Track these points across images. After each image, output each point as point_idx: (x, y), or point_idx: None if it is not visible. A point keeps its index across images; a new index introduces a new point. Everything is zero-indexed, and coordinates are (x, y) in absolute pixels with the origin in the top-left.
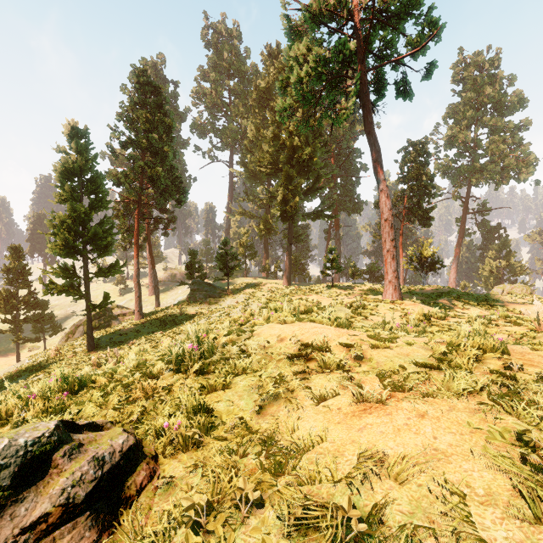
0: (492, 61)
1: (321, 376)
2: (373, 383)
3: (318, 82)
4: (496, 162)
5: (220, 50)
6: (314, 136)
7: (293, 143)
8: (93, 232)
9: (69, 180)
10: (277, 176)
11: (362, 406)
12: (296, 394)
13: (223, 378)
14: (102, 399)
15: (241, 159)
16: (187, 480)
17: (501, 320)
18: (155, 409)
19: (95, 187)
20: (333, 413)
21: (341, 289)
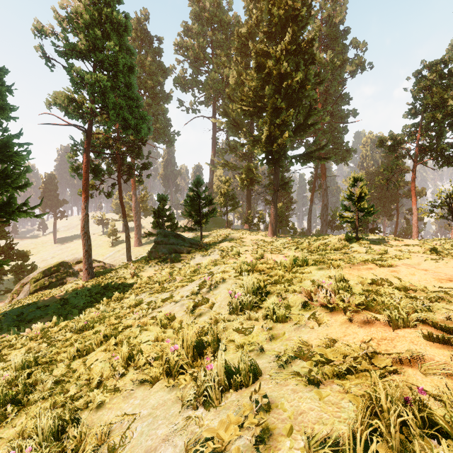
0: None
1: None
2: None
3: None
4: None
5: (202, 3)
6: (304, 65)
7: (280, 70)
8: None
9: None
10: (260, 117)
11: None
12: None
13: None
14: None
15: (223, 109)
16: None
17: None
18: None
19: None
20: None
21: (374, 244)
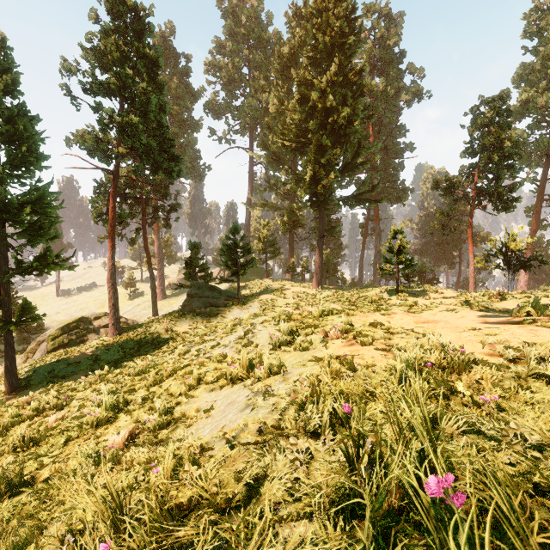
0: None
1: None
2: None
3: None
4: None
5: (237, 16)
6: (353, 97)
7: (326, 104)
8: None
9: None
10: (304, 153)
11: None
12: None
13: None
14: None
15: (261, 140)
16: None
17: None
18: None
19: (15, 131)
20: None
21: (413, 296)
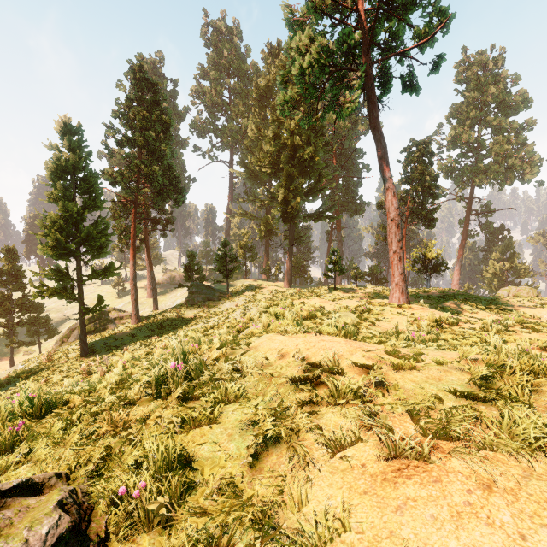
0: (496, 60)
1: (334, 409)
2: (405, 424)
3: (321, 75)
4: (500, 162)
5: (220, 48)
6: (315, 135)
7: (294, 143)
8: (86, 232)
9: (62, 178)
10: (277, 177)
11: (395, 464)
12: (302, 438)
13: (210, 409)
14: (62, 432)
15: (241, 159)
16: None
17: (518, 326)
18: (119, 454)
19: (89, 186)
20: (354, 473)
21: (344, 292)
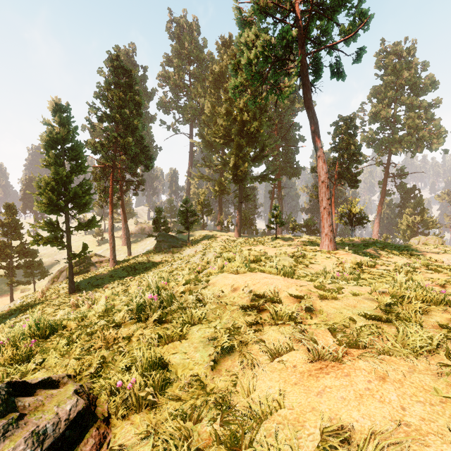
0: (409, 50)
1: (274, 328)
2: (326, 338)
3: (265, 64)
4: (412, 134)
5: (181, 40)
6: (260, 112)
7: (243, 118)
8: (74, 192)
9: (54, 148)
10: (229, 146)
11: (318, 364)
12: (250, 348)
13: (180, 329)
14: (66, 347)
15: (199, 132)
16: (137, 450)
17: (423, 268)
18: (113, 361)
19: (75, 154)
20: (288, 371)
21: (283, 241)
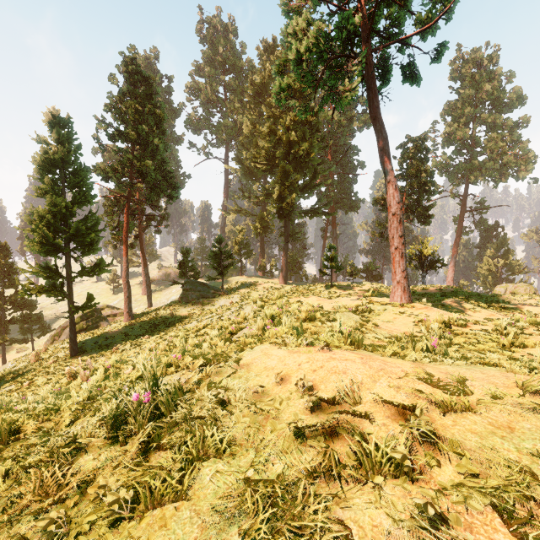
0: (490, 58)
1: (365, 487)
2: (497, 537)
3: (319, 62)
4: (495, 159)
5: (215, 45)
6: (311, 131)
7: (289, 138)
8: (75, 228)
9: (50, 172)
10: (273, 173)
11: None
12: None
13: (178, 474)
14: None
15: (236, 156)
16: None
17: (532, 327)
18: None
19: (78, 181)
20: None
21: (341, 289)
